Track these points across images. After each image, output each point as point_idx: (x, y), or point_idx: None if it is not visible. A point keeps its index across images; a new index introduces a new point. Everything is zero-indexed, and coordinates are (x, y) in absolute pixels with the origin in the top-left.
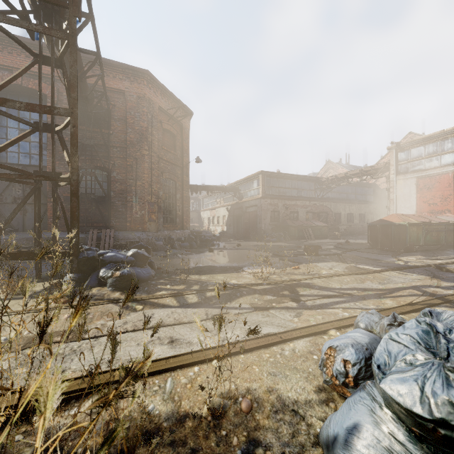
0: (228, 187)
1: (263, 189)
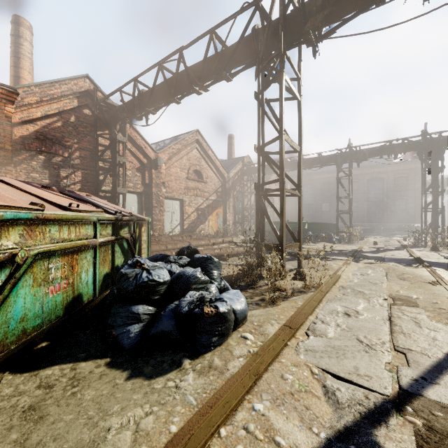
0: None
1: None
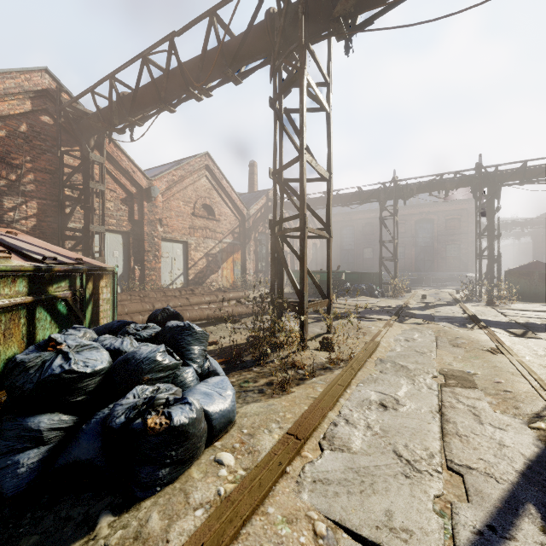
0: None
1: None
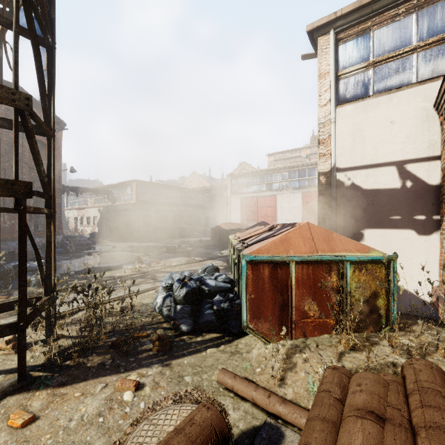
0: (100, 190)
1: (137, 195)
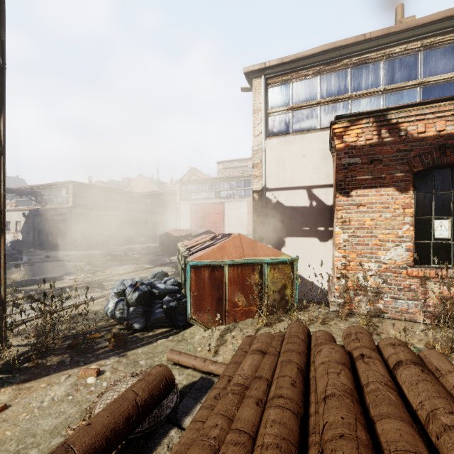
0: (25, 190)
1: (74, 198)
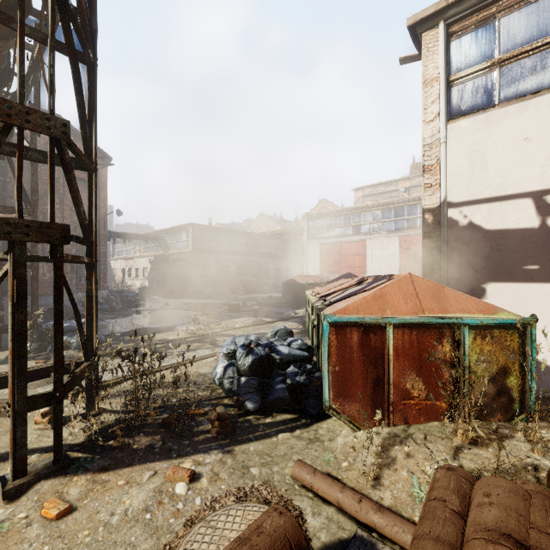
0: (151, 236)
1: (193, 242)
